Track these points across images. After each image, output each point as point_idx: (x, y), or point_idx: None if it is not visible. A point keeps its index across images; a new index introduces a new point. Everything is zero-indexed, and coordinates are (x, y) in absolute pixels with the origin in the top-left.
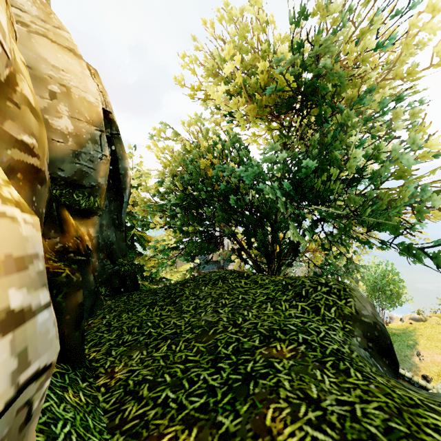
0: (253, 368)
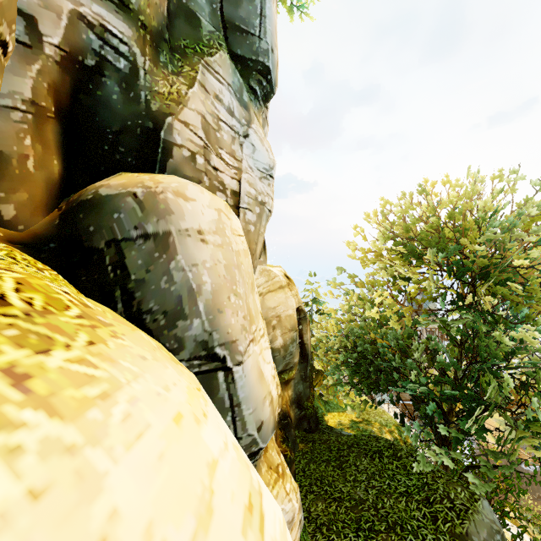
0: None
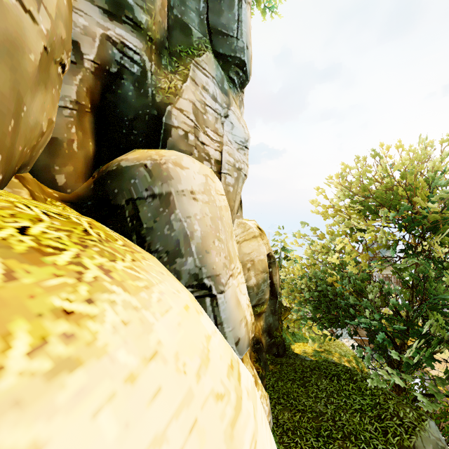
0: (332, 448)
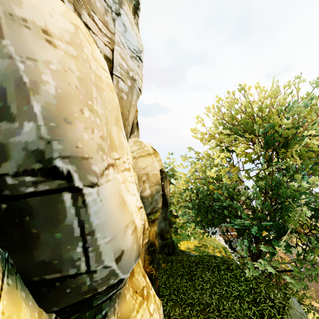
0: None
